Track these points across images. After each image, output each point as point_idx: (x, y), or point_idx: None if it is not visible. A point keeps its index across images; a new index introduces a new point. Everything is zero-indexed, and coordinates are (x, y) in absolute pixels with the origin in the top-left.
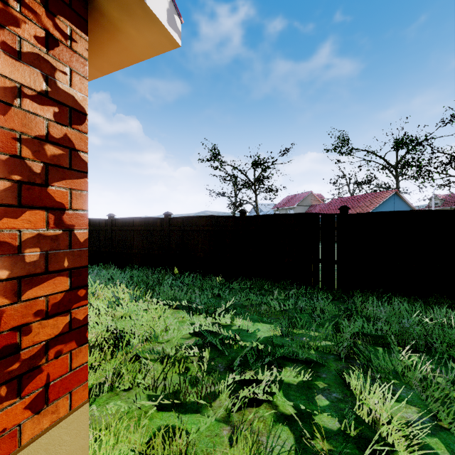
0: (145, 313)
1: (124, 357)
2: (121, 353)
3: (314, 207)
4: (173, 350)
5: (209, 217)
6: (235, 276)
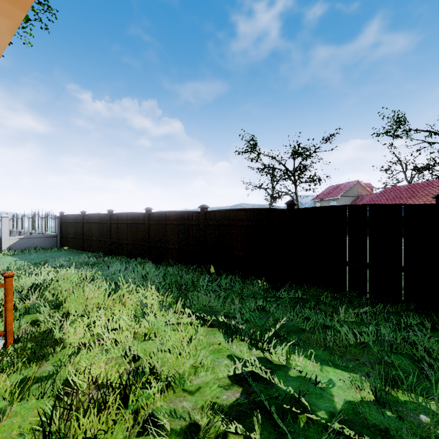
0: (173, 332)
1: (129, 432)
2: (131, 412)
3: (362, 197)
4: (204, 419)
5: (249, 210)
6: (281, 281)
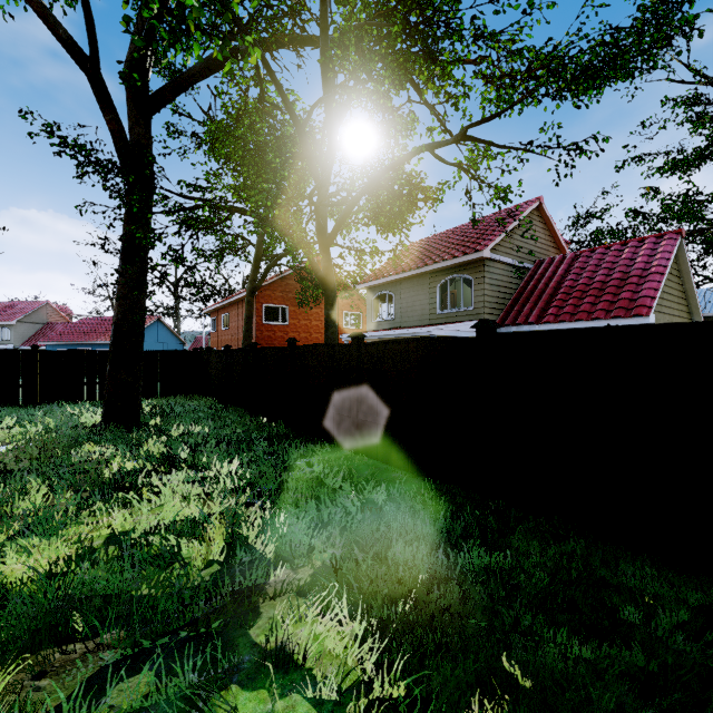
0: None
1: None
2: None
3: (54, 326)
4: None
5: None
6: None
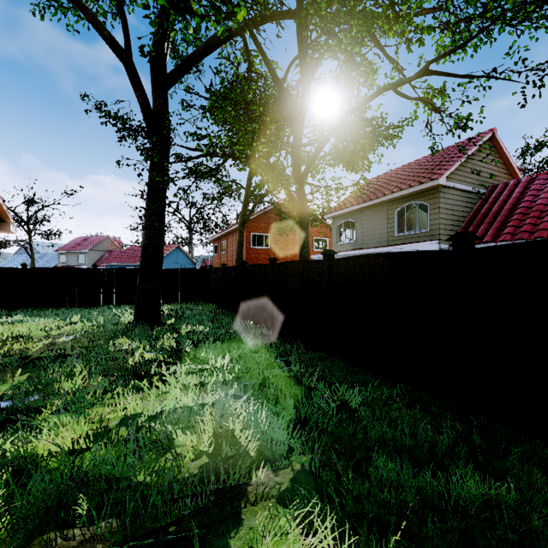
0: None
1: None
2: None
3: (111, 253)
4: None
5: None
6: (18, 308)
